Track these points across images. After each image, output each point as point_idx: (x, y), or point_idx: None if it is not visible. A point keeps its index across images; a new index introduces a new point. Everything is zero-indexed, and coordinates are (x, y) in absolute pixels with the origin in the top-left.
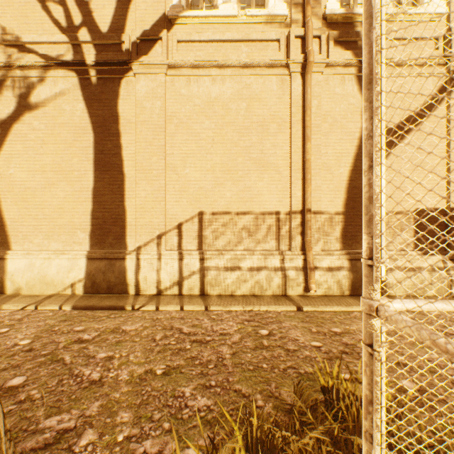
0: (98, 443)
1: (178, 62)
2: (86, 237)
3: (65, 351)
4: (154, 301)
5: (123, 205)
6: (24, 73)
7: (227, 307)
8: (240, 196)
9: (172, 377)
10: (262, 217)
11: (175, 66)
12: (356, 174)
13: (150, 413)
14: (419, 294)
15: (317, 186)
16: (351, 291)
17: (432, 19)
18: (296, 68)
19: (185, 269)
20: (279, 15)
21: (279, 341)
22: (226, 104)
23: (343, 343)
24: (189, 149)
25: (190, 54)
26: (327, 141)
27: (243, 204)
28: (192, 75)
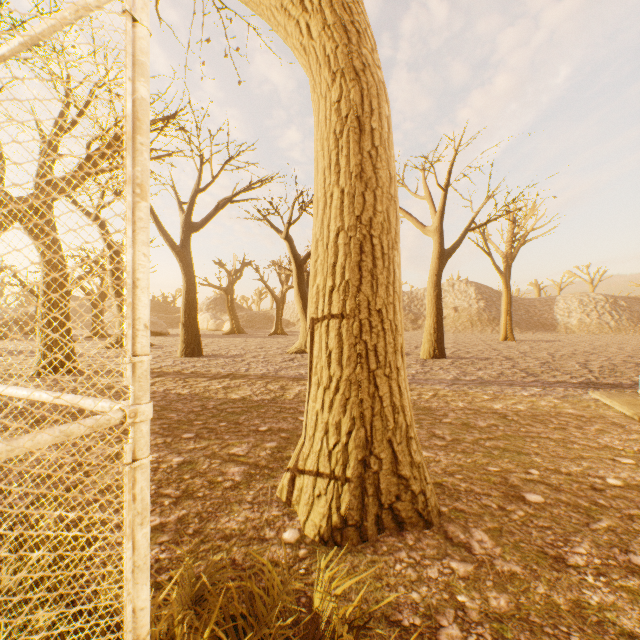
0: (452, 577)
1: None
2: None
3: (617, 518)
4: None
5: None
6: None
7: None
8: None
9: None
10: None
11: None
12: None
13: (510, 635)
14: None
15: None
16: None
17: None
18: None
19: None
20: None
21: None
22: None
23: None
24: None
25: None
26: None
27: None
28: None
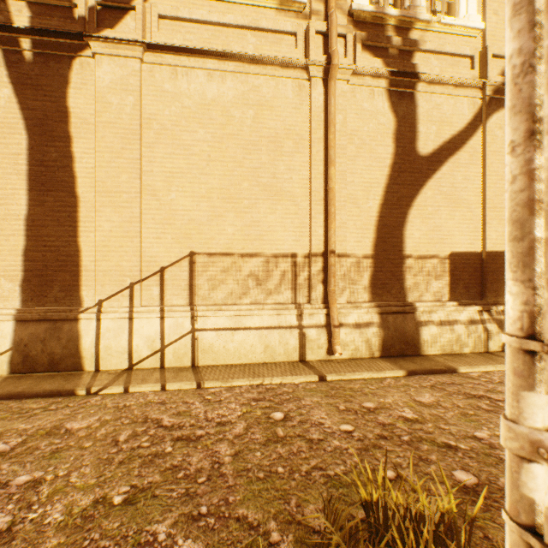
0: None
1: (159, 44)
2: (14, 288)
3: None
4: (123, 379)
5: (76, 241)
6: None
7: (228, 382)
8: (245, 232)
9: (138, 506)
10: (275, 260)
11: (155, 49)
12: (387, 210)
13: None
14: (455, 351)
15: (342, 222)
16: (382, 352)
17: (468, 34)
18: (317, 72)
19: (169, 331)
20: (295, 2)
21: (298, 428)
22: (227, 110)
23: (380, 424)
24: (176, 166)
25: (177, 36)
26: (354, 167)
27: (250, 243)
28: (180, 65)
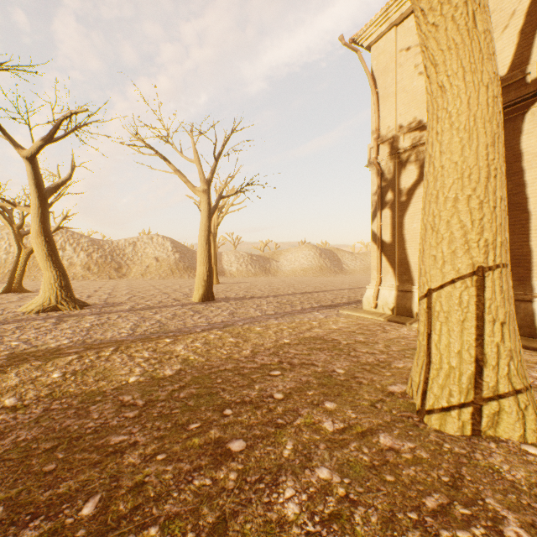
0: None
1: None
2: None
3: None
4: None
5: (527, 245)
6: (424, 147)
7: None
8: None
9: None
10: None
11: None
12: None
13: None
14: None
15: None
16: None
17: None
18: None
19: None
20: None
21: None
22: None
23: None
24: None
25: None
26: None
27: None
28: None
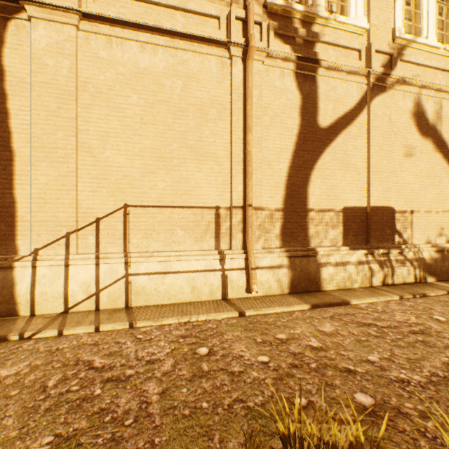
0: None
1: (95, 14)
2: None
3: None
4: (58, 322)
5: (12, 193)
6: None
7: (158, 321)
8: (175, 187)
9: None
10: (201, 212)
11: (91, 19)
12: (294, 171)
13: None
14: (348, 287)
15: (258, 180)
16: (290, 289)
17: (356, 32)
18: (237, 52)
19: (104, 276)
20: None
21: (221, 362)
22: (158, 79)
23: (291, 353)
24: (111, 127)
25: (112, 8)
26: (267, 135)
27: (179, 197)
28: (115, 36)
